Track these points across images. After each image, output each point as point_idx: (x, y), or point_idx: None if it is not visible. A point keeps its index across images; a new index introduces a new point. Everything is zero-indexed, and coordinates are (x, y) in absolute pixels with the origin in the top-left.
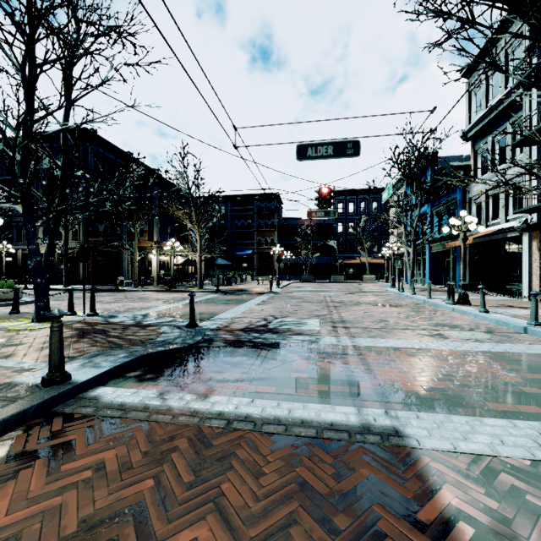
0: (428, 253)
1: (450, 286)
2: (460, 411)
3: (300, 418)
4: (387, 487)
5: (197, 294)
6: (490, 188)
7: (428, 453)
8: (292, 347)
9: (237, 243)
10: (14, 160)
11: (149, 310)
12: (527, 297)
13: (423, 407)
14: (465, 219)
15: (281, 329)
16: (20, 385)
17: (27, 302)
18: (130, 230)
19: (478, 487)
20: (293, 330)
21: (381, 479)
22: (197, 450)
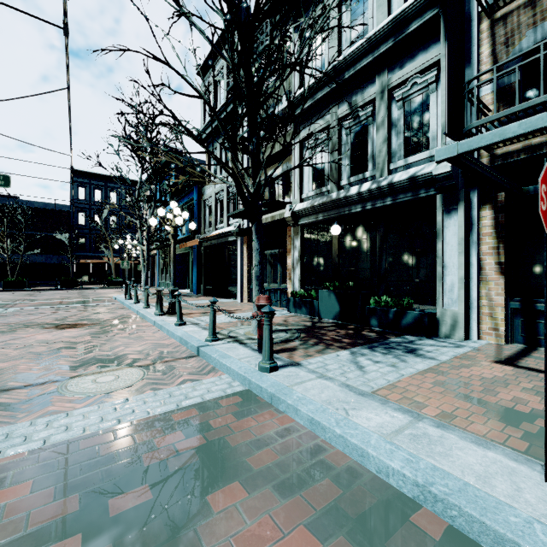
0: None
1: (159, 293)
2: None
3: None
4: None
5: None
6: (218, 192)
7: None
8: None
9: None
10: None
11: None
12: (208, 305)
13: None
14: (173, 211)
15: None
16: None
17: None
18: None
19: None
20: None
21: None
22: None
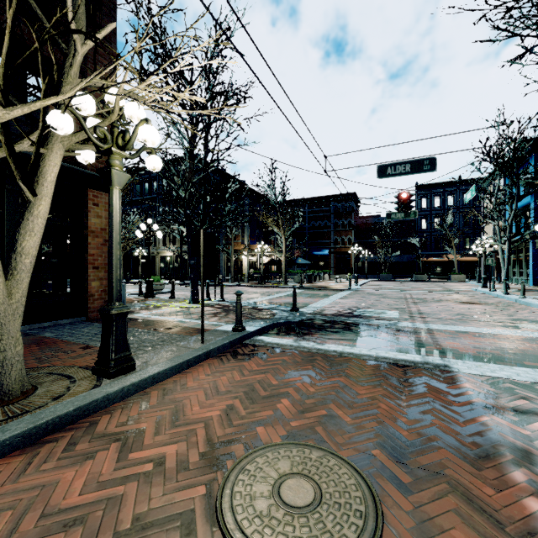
0: (532, 249)
1: None
2: (497, 363)
3: (383, 356)
4: (432, 380)
5: (284, 289)
6: None
7: (463, 374)
8: (374, 326)
9: (314, 243)
10: (185, 199)
11: (255, 300)
12: None
13: (470, 359)
14: None
15: (365, 315)
16: (222, 330)
17: (168, 292)
18: (226, 235)
19: (487, 385)
20: (375, 316)
21: (430, 378)
22: (327, 361)
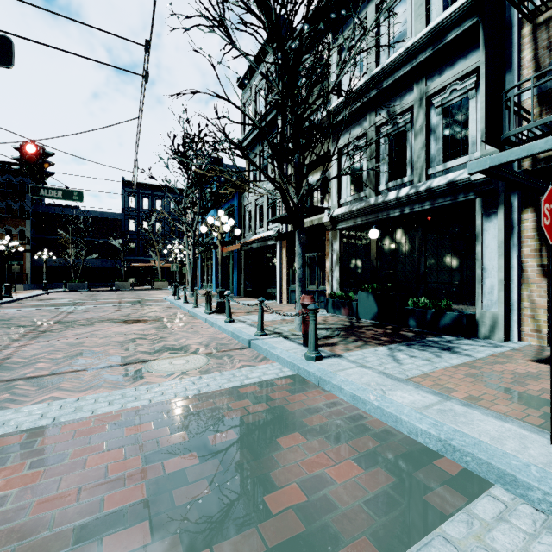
0: (215, 258)
1: (208, 294)
2: None
3: None
4: None
5: None
6: (258, 198)
7: None
8: None
9: None
10: None
11: None
12: (257, 304)
13: None
14: (221, 219)
15: None
16: None
17: None
18: None
19: None
20: None
21: None
22: None
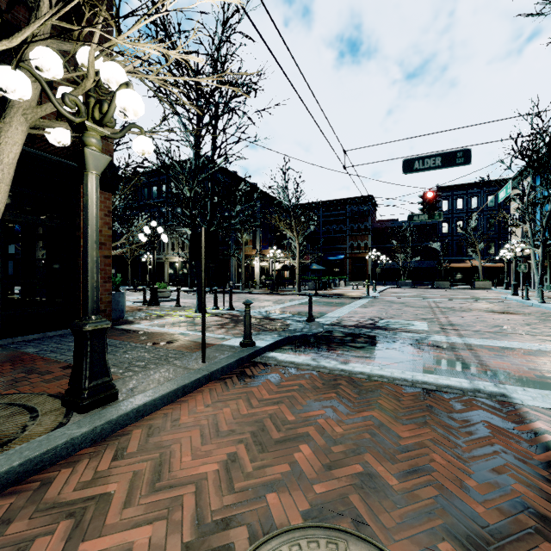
0: None
1: None
2: None
3: (422, 380)
4: (492, 416)
5: (298, 297)
6: None
7: (529, 407)
8: (403, 340)
9: (328, 249)
10: (190, 198)
11: (266, 308)
12: None
13: (531, 385)
14: None
15: (389, 327)
16: (228, 346)
17: (175, 299)
18: (236, 240)
19: None
20: (401, 328)
21: (488, 412)
22: (354, 386)
